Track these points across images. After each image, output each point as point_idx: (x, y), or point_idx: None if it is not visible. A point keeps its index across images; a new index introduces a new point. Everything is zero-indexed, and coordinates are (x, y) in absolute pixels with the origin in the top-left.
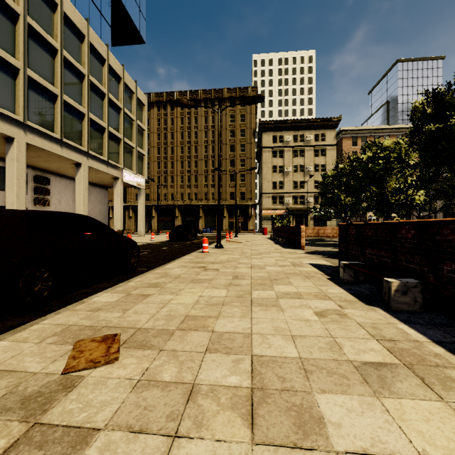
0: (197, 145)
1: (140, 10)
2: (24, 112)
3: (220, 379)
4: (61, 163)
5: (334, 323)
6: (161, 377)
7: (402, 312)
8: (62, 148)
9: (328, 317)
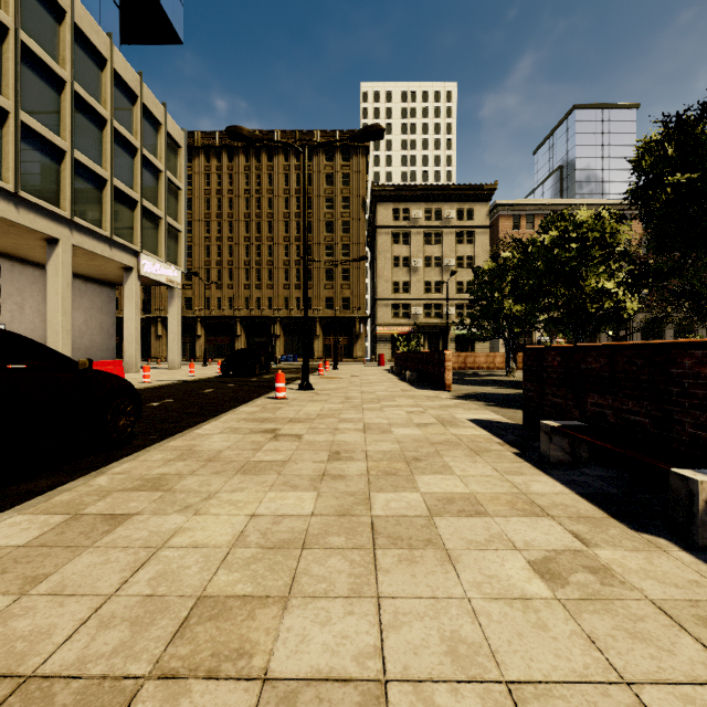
0: (273, 220)
1: None
2: None
3: None
4: (19, 238)
5: (597, 607)
6: None
7: None
8: (19, 209)
9: (570, 582)
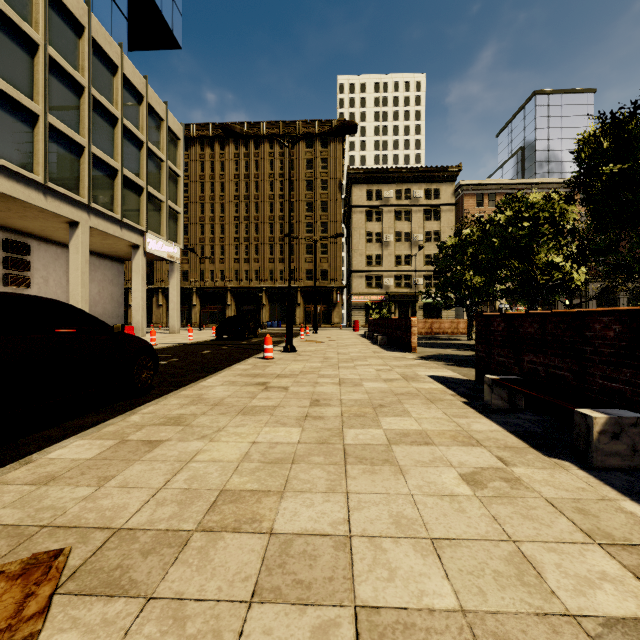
0: (259, 201)
1: None
2: None
3: None
4: (46, 222)
5: (504, 501)
6: None
7: (612, 471)
8: (47, 197)
9: (488, 487)
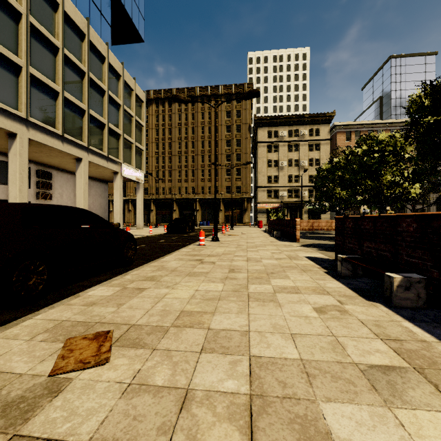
0: (195, 140)
1: (139, 9)
2: (26, 109)
3: (216, 384)
4: (62, 158)
5: (335, 320)
6: (153, 381)
7: (404, 308)
8: (64, 143)
9: (328, 313)
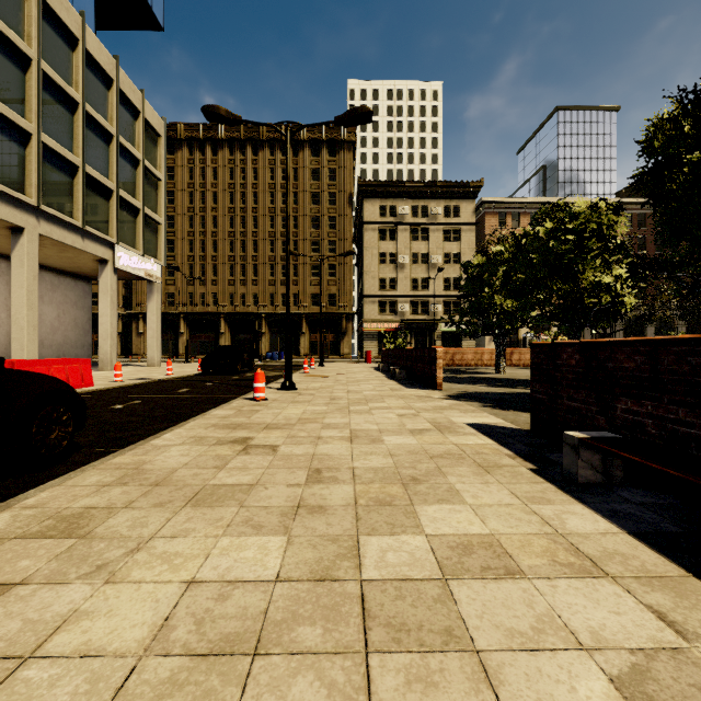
0: (258, 215)
1: None
2: None
3: None
4: None
5: None
6: None
7: None
8: None
9: None
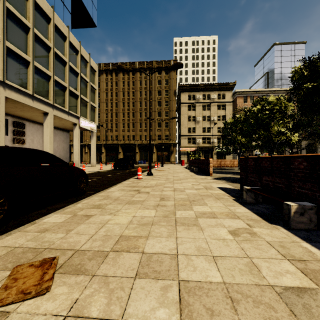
0: (134, 101)
1: (93, 2)
2: (3, 73)
3: (148, 314)
4: (33, 113)
5: (247, 242)
6: (88, 312)
7: (300, 230)
8: (34, 101)
9: (241, 236)
